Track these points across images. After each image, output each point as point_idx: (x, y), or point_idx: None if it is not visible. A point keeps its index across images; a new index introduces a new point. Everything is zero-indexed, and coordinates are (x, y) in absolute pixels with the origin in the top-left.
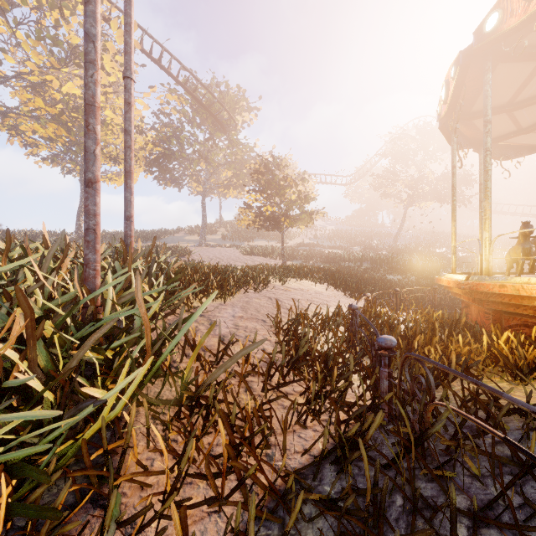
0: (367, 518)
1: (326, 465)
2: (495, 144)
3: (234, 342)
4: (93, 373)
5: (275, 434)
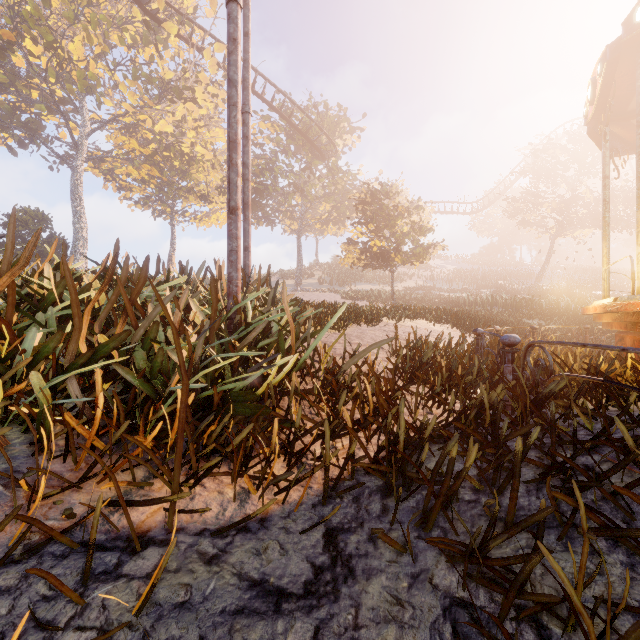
0: (486, 437)
1: (452, 430)
2: None
3: None
4: (246, 366)
5: (405, 415)
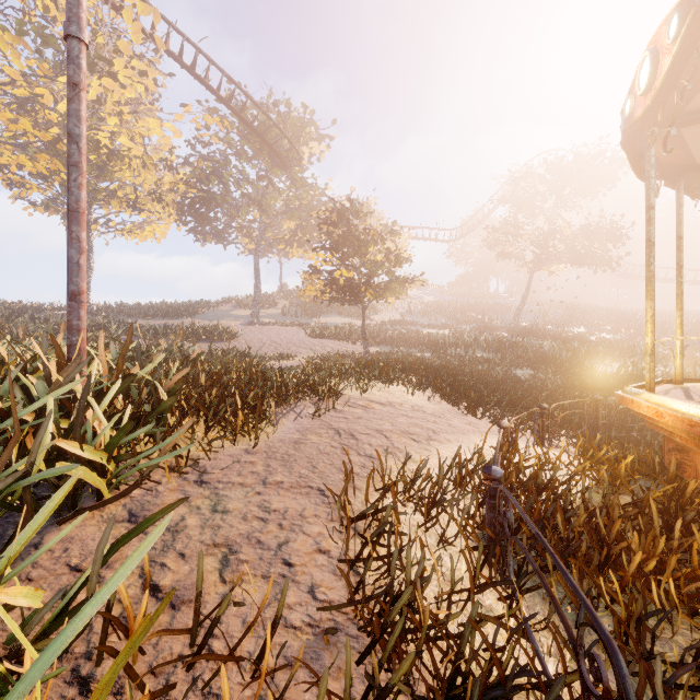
0: None
1: None
2: (699, 174)
3: (235, 604)
4: None
5: None
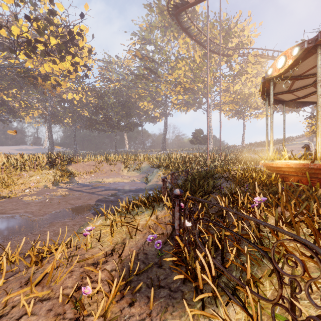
0: None
1: None
2: None
3: None
4: None
5: None
